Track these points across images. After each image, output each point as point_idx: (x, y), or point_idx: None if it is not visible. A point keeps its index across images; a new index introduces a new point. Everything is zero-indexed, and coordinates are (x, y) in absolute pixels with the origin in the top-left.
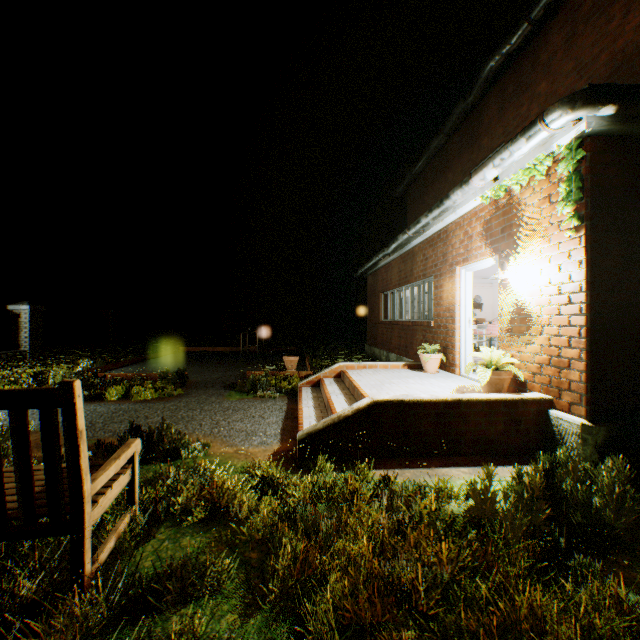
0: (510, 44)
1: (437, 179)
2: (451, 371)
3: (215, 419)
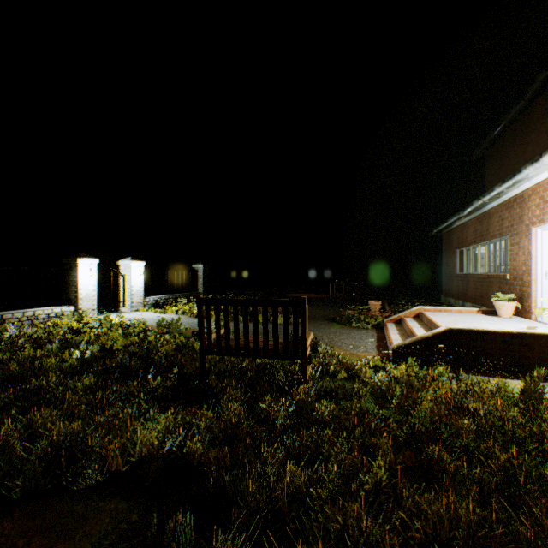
0: None
1: (518, 140)
2: (526, 317)
3: (329, 336)
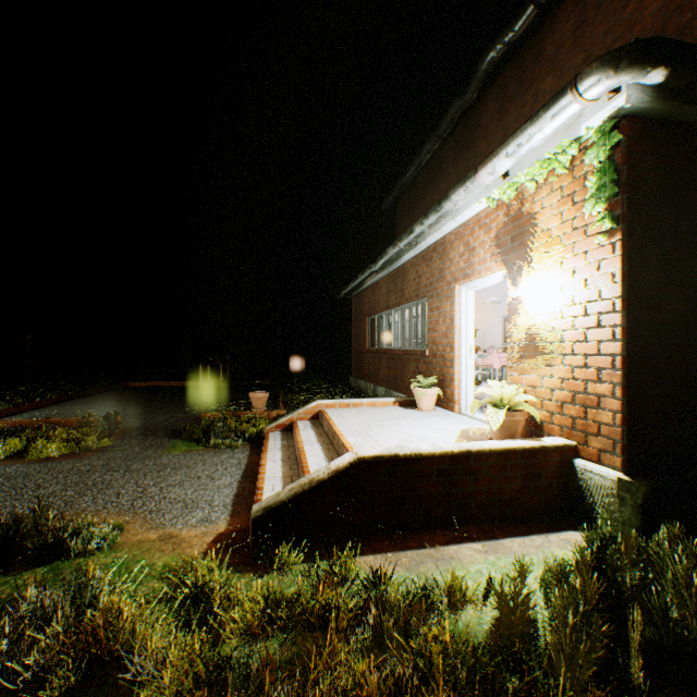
0: (514, 31)
1: (429, 190)
2: (449, 408)
3: (142, 485)
